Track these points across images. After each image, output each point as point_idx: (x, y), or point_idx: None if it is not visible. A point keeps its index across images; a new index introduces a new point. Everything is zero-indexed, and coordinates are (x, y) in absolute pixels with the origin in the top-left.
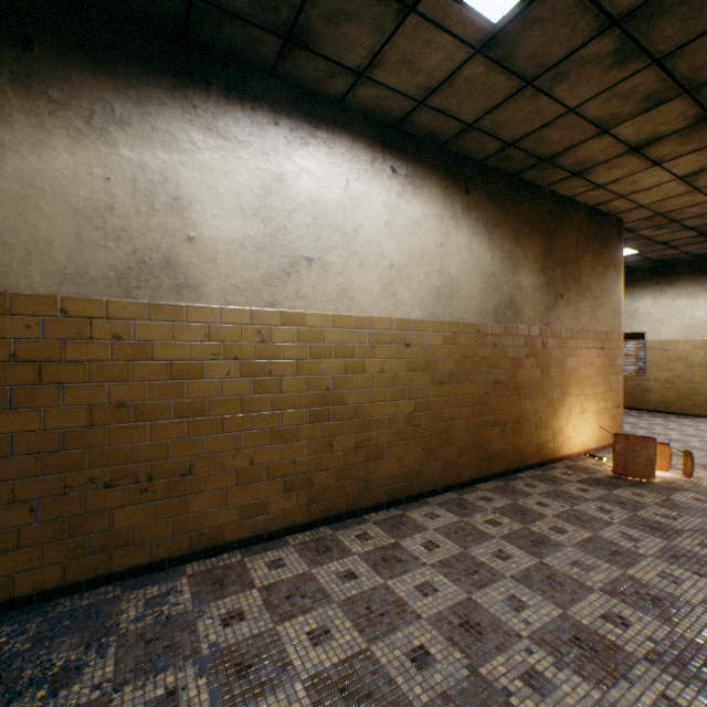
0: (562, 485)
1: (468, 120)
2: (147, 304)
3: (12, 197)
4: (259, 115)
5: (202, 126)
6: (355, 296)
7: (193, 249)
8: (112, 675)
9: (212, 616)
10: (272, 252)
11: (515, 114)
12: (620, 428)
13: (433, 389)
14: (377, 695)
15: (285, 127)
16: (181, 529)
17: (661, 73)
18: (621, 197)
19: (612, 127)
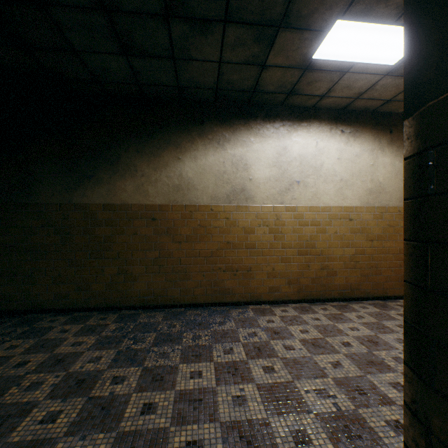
0: None
1: (387, 99)
2: (236, 206)
3: (198, 173)
4: (276, 124)
5: (254, 134)
6: (320, 197)
7: (251, 183)
8: (234, 325)
9: (262, 319)
10: (281, 180)
11: None
12: None
13: (367, 243)
14: (326, 348)
15: (287, 125)
16: (247, 291)
17: None
18: None
19: None
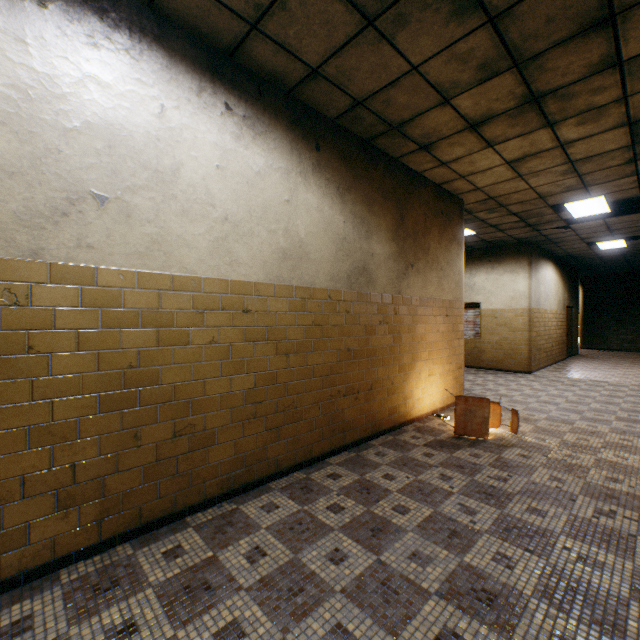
0: (410, 451)
1: (313, 63)
2: None
3: None
4: None
5: None
6: (173, 251)
7: None
8: None
9: None
10: (34, 180)
11: (360, 63)
12: (461, 387)
13: (279, 360)
14: None
15: (59, 14)
16: None
17: (495, 37)
18: (462, 177)
19: (453, 97)
